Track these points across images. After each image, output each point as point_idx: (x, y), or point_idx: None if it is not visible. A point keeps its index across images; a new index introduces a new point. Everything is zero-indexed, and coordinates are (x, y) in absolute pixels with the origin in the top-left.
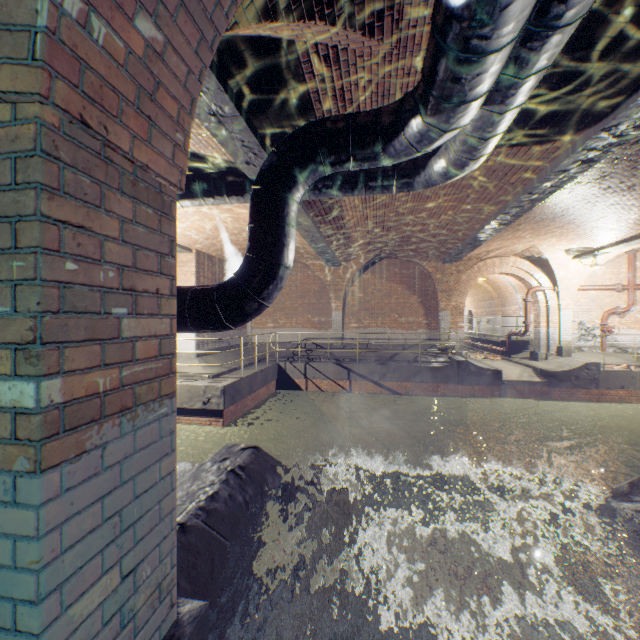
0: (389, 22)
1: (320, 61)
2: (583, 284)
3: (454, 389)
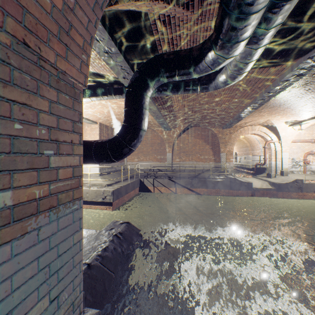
0: (197, 2)
1: (161, 23)
2: (294, 139)
3: (228, 192)
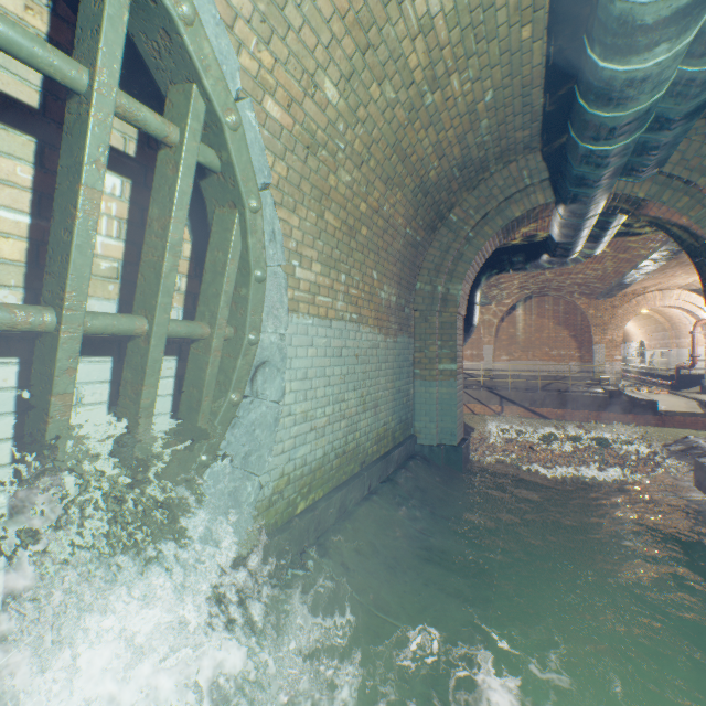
0: None
1: None
2: None
3: (605, 417)
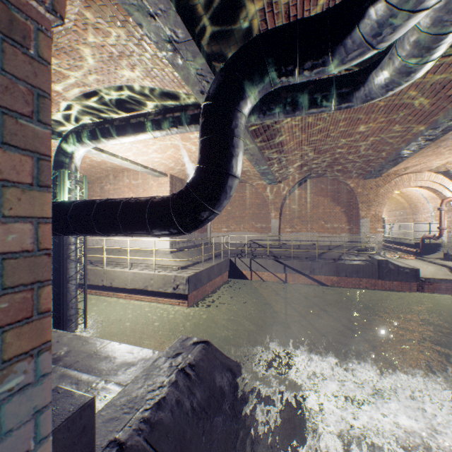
0: None
1: None
2: None
3: (374, 283)
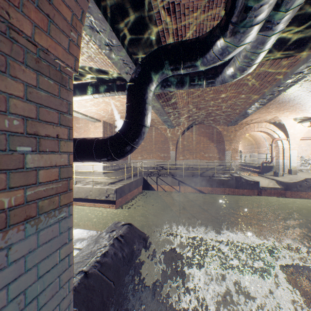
0: None
1: (165, 12)
2: (303, 136)
3: (233, 191)
